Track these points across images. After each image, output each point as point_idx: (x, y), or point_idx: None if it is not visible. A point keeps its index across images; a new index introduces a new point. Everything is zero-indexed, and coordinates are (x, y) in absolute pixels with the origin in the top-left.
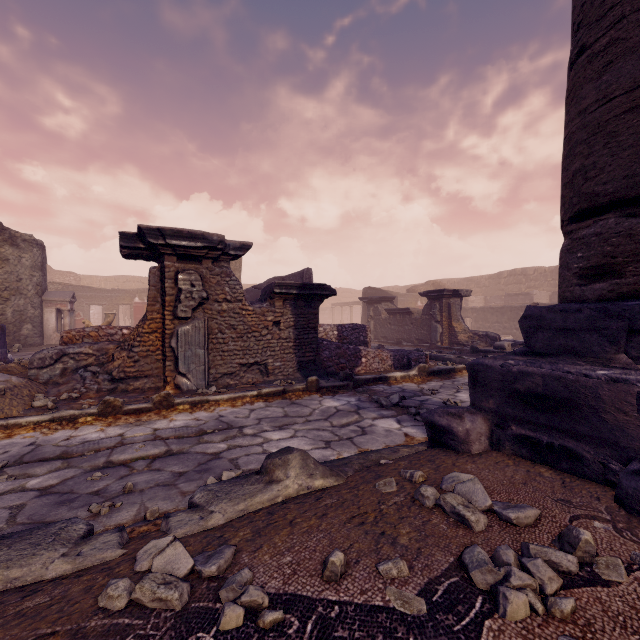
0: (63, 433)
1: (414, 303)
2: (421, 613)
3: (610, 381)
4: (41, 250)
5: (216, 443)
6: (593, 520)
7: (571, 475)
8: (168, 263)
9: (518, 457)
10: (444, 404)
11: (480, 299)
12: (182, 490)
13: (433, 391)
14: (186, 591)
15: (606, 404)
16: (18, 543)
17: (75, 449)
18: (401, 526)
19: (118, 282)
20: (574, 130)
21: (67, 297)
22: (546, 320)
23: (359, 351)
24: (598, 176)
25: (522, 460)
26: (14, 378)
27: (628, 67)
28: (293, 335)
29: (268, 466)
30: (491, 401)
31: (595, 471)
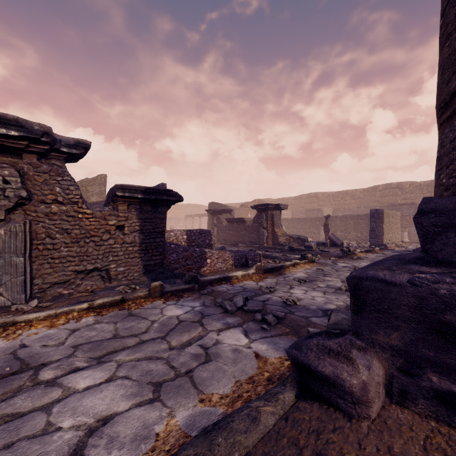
0: None
1: (246, 215)
2: None
3: None
4: None
5: None
6: None
7: None
8: None
9: (439, 422)
10: (284, 304)
11: (289, 213)
12: None
13: (271, 289)
14: None
15: None
16: None
17: None
18: None
19: None
20: None
21: None
22: None
23: (204, 253)
24: None
25: (452, 432)
26: None
27: None
28: (139, 239)
29: None
30: (393, 334)
31: None
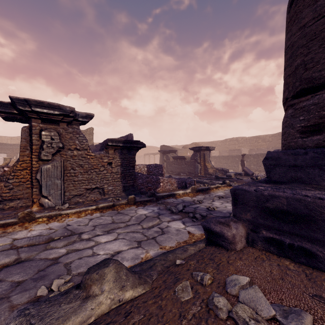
0: None
1: (186, 153)
2: None
3: None
4: None
5: (58, 248)
6: None
7: (307, 266)
8: (34, 124)
9: (266, 252)
10: (207, 209)
11: (217, 152)
12: (13, 303)
13: (200, 201)
14: None
15: None
16: None
17: None
18: None
19: (19, 140)
20: (296, 40)
21: None
22: (282, 160)
23: (159, 179)
24: (315, 66)
25: (270, 254)
26: None
27: None
28: (120, 170)
29: (86, 281)
30: (248, 214)
31: None
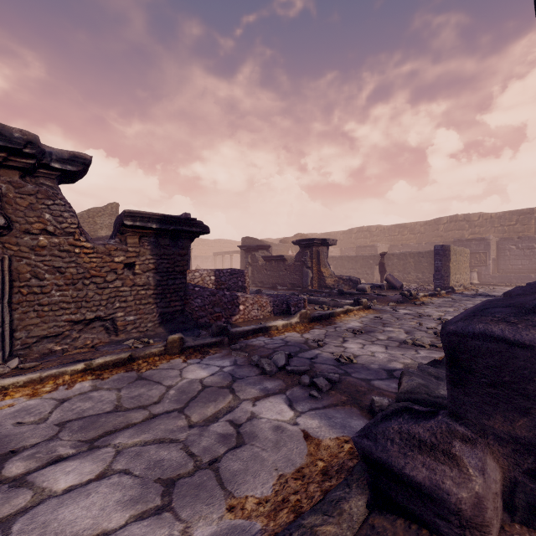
0: None
1: (286, 252)
2: None
3: None
4: None
5: None
6: None
7: None
8: None
9: None
10: (338, 362)
11: (337, 250)
12: None
13: (320, 343)
14: None
15: None
16: None
17: None
18: None
19: None
20: None
21: None
22: None
23: (236, 298)
24: None
25: None
26: None
27: None
28: (153, 281)
29: None
30: (518, 420)
31: None
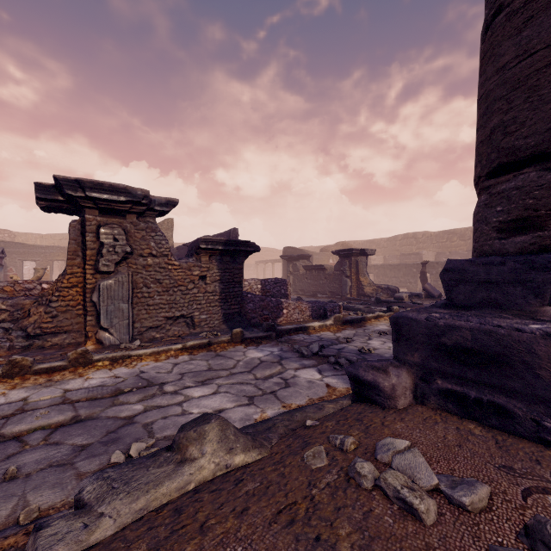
0: None
1: (327, 261)
2: None
3: (545, 336)
4: None
5: (132, 404)
6: (546, 495)
7: (500, 431)
8: (89, 216)
9: (443, 411)
10: (359, 352)
11: (380, 258)
12: (79, 471)
13: (348, 339)
14: None
15: (541, 360)
16: None
17: None
18: (339, 523)
19: (54, 239)
20: (492, 87)
21: None
22: (468, 273)
23: (281, 303)
24: (518, 130)
25: (448, 415)
26: None
27: (550, 21)
28: (219, 289)
29: (180, 441)
30: (416, 355)
31: (527, 428)
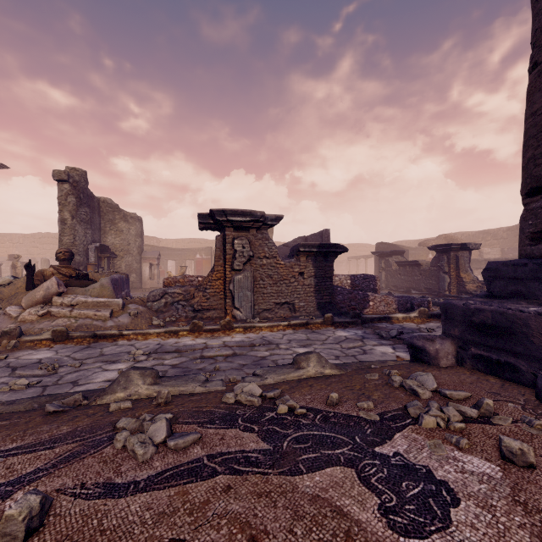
0: (172, 340)
1: (425, 256)
2: (376, 420)
3: (537, 315)
4: (141, 223)
5: (262, 351)
6: (509, 402)
7: (512, 383)
8: (228, 232)
9: (476, 371)
10: None
11: (496, 251)
12: (246, 372)
13: (429, 329)
14: (260, 400)
15: (534, 331)
16: (178, 379)
17: (182, 348)
18: (375, 392)
19: (184, 243)
20: (528, 127)
21: (156, 255)
22: (501, 272)
23: (367, 296)
24: None
25: (478, 372)
26: (140, 307)
27: None
28: (314, 282)
29: (297, 360)
30: (456, 330)
31: (528, 379)
